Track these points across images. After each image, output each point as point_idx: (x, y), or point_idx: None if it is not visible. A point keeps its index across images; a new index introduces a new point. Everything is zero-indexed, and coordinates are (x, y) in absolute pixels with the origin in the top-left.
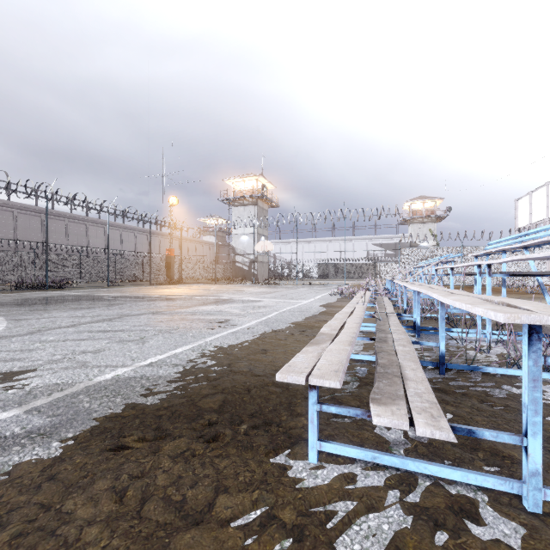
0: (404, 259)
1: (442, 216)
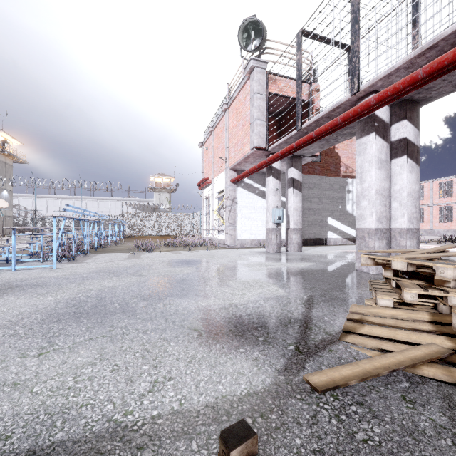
0: (126, 218)
1: (174, 189)
